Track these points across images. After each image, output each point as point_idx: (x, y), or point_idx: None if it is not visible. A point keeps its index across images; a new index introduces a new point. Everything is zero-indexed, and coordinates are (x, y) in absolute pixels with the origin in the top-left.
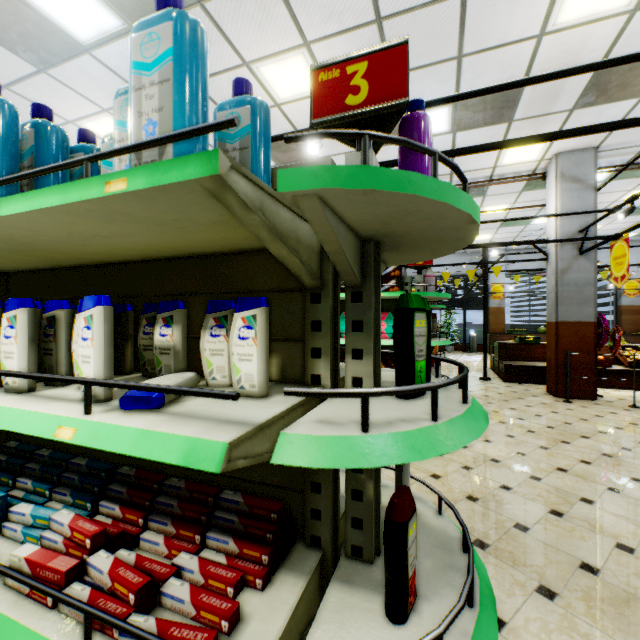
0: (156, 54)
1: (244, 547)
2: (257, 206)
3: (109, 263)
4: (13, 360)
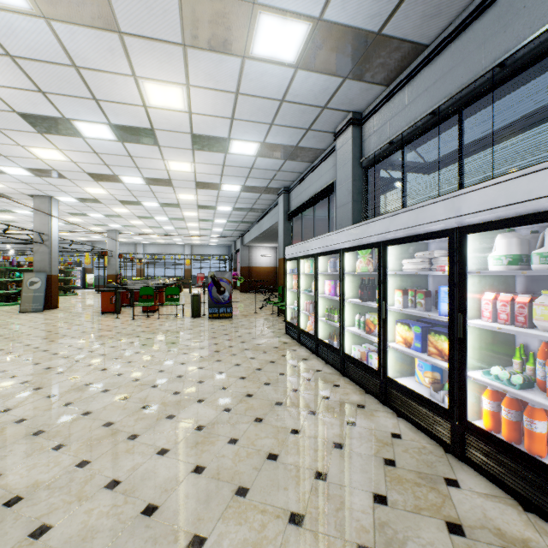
0: None
1: None
2: None
3: None
4: None
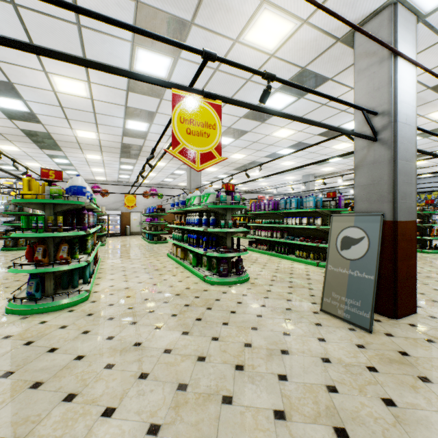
0: (311, 199)
1: (319, 240)
2: (319, 211)
3: (302, 211)
4: (297, 222)
